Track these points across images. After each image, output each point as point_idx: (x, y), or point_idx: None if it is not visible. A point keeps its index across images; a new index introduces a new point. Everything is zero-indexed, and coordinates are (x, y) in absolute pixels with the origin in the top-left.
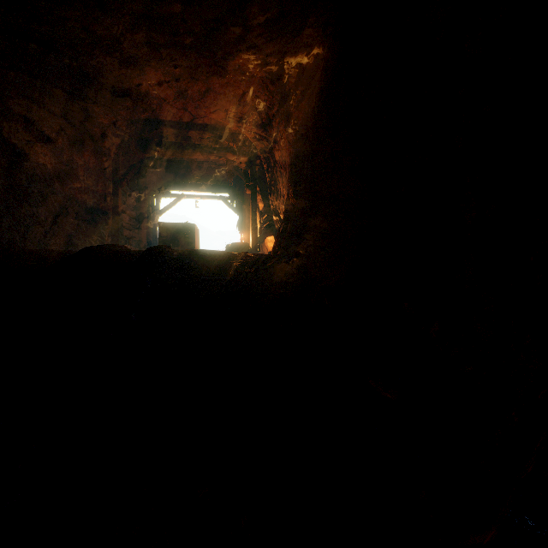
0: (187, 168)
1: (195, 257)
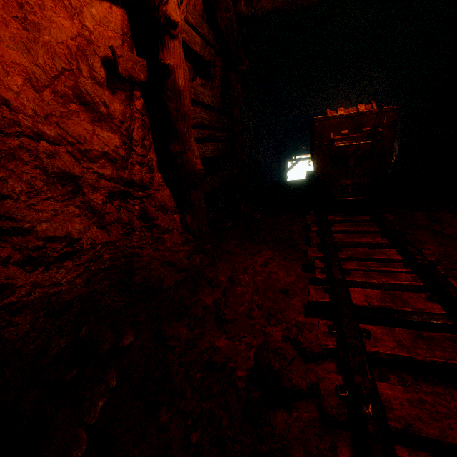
0: None
1: None
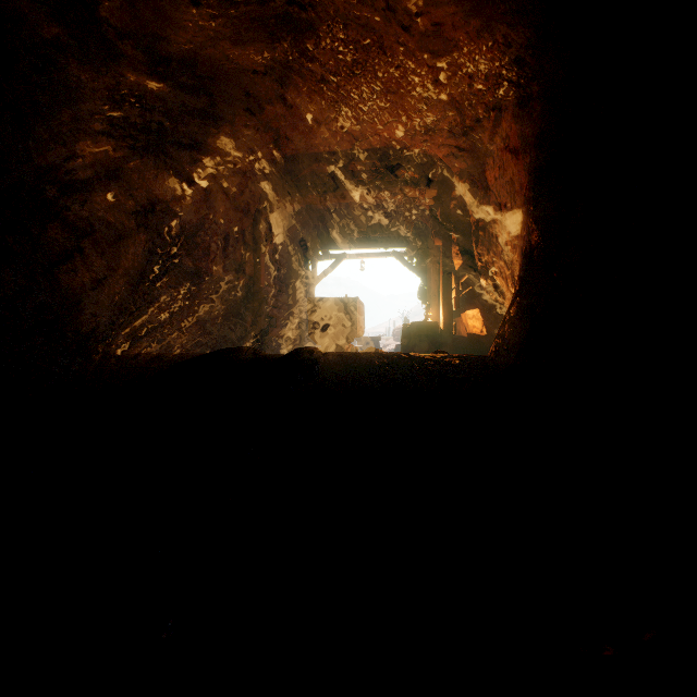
0: (348, 217)
1: (354, 369)
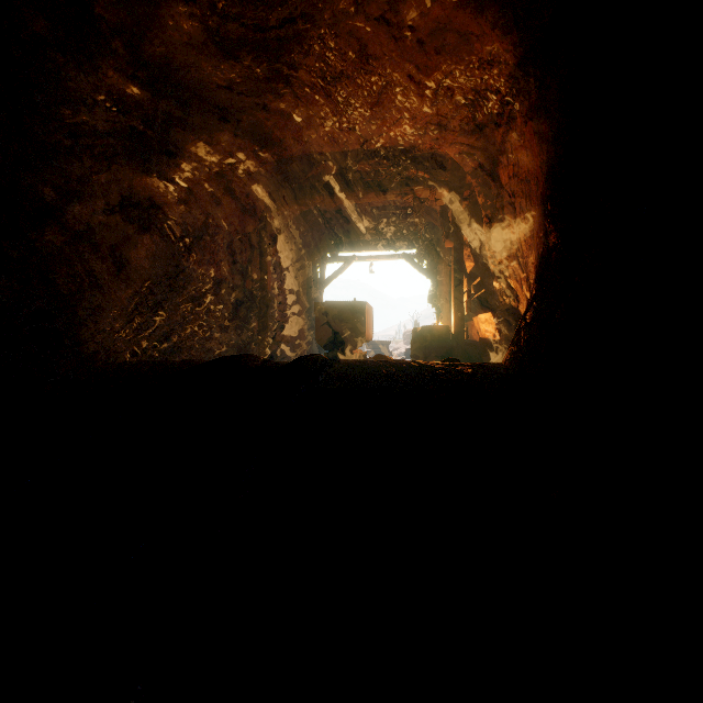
0: (356, 219)
1: (360, 378)
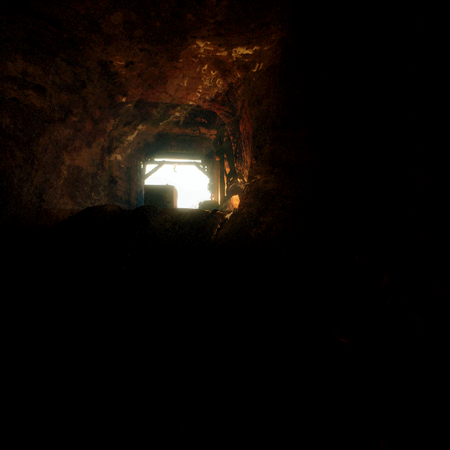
0: (167, 140)
1: (174, 214)
